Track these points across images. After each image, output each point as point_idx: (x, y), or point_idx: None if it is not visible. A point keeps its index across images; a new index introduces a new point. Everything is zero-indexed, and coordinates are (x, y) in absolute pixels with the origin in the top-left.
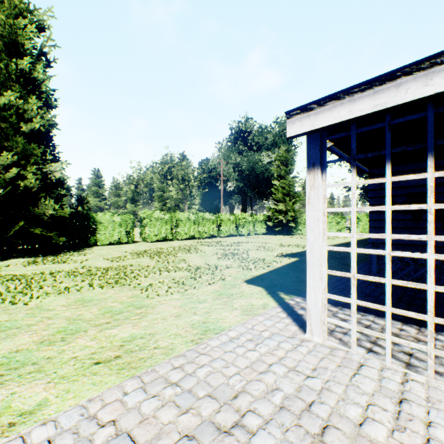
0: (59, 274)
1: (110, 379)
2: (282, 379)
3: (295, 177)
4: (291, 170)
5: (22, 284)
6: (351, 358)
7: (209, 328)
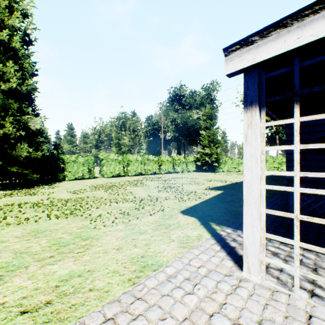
0: (26, 205)
1: None
2: None
3: (218, 129)
4: (215, 123)
5: None
6: (296, 305)
7: (147, 263)
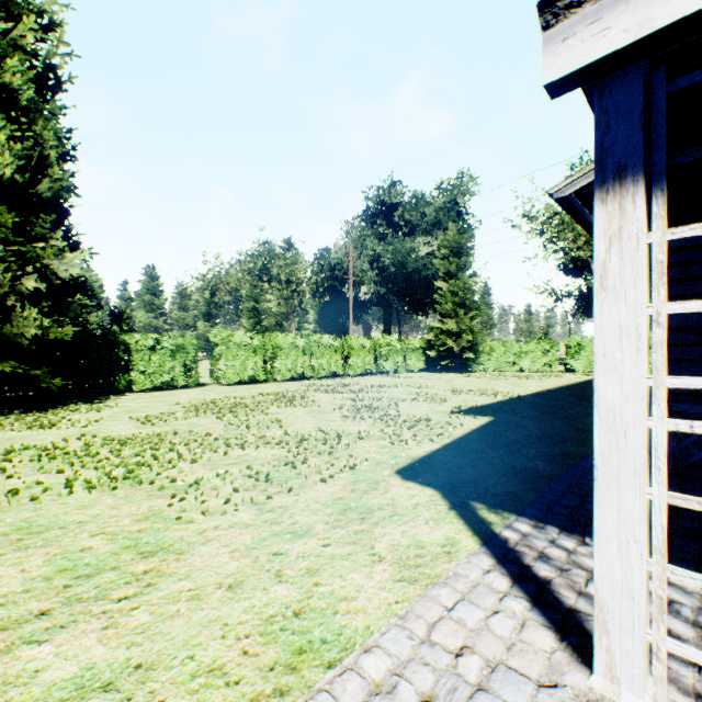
0: (24, 453)
1: None
2: None
3: (474, 276)
4: (468, 263)
5: None
6: None
7: (309, 639)
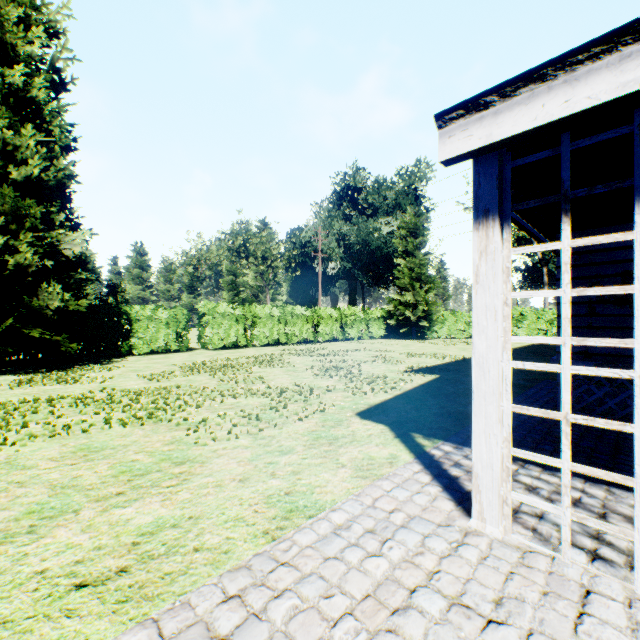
0: (62, 401)
1: (97, 627)
2: (438, 629)
3: (429, 254)
4: (423, 243)
5: None
6: (564, 574)
7: (296, 505)
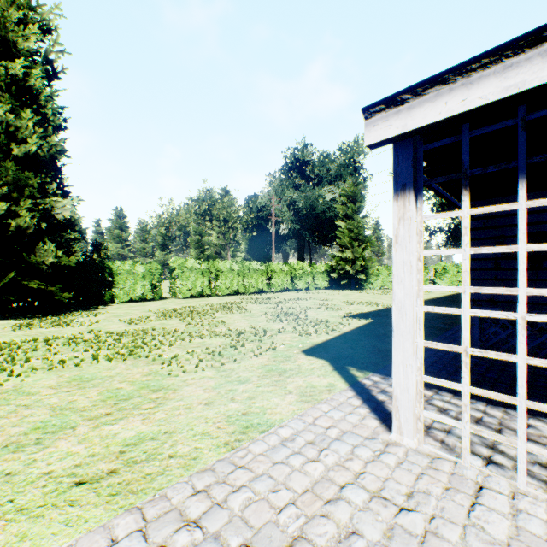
0: (56, 341)
1: (94, 513)
2: (361, 515)
3: (366, 217)
4: (361, 208)
5: (4, 355)
6: (463, 474)
7: (251, 423)
